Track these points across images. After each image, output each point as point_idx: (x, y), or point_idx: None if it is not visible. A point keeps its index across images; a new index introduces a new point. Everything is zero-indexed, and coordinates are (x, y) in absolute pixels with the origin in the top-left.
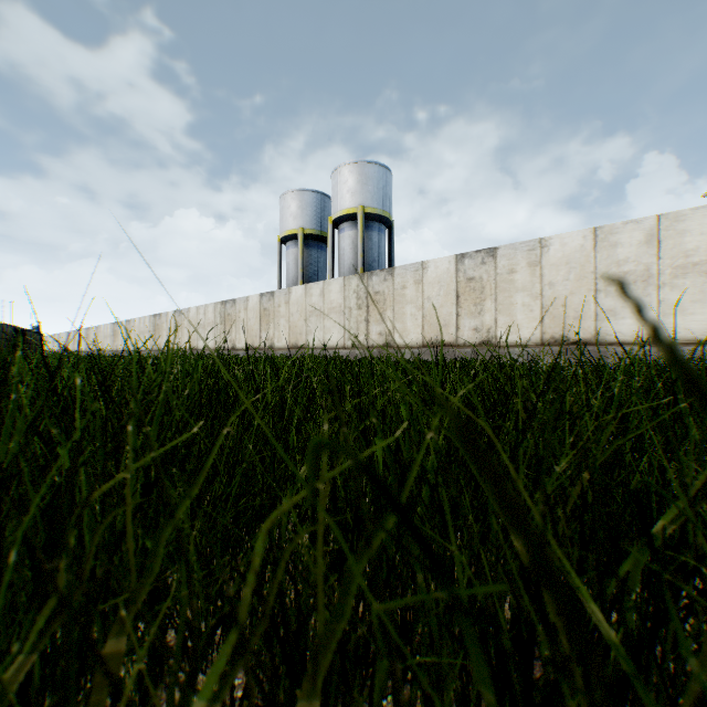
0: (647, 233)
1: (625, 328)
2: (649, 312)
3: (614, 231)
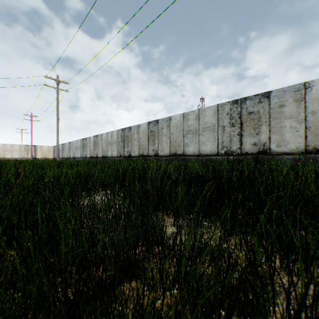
0: (12, 146)
1: (9, 156)
2: (12, 154)
3: (7, 144)
